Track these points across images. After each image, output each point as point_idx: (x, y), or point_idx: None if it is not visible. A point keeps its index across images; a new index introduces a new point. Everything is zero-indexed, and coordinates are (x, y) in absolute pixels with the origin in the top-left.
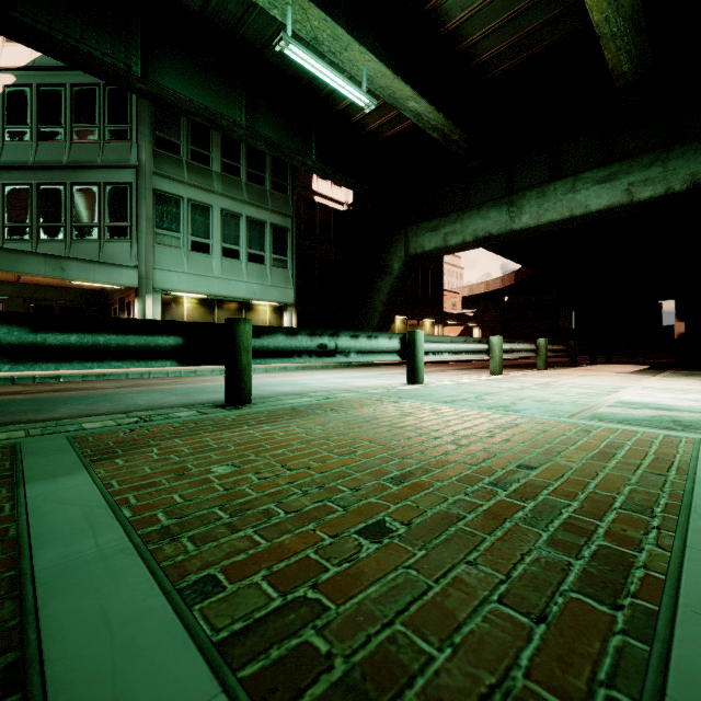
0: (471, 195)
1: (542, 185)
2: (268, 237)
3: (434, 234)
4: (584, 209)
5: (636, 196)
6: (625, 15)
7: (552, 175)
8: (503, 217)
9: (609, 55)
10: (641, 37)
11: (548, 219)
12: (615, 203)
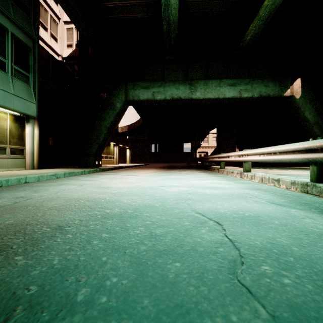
0: (165, 75)
1: (206, 79)
2: (9, 45)
3: (146, 91)
4: (224, 96)
5: (243, 95)
6: (270, 10)
7: (206, 77)
8: (187, 90)
9: (251, 27)
10: (263, 26)
11: (209, 96)
12: (235, 96)
